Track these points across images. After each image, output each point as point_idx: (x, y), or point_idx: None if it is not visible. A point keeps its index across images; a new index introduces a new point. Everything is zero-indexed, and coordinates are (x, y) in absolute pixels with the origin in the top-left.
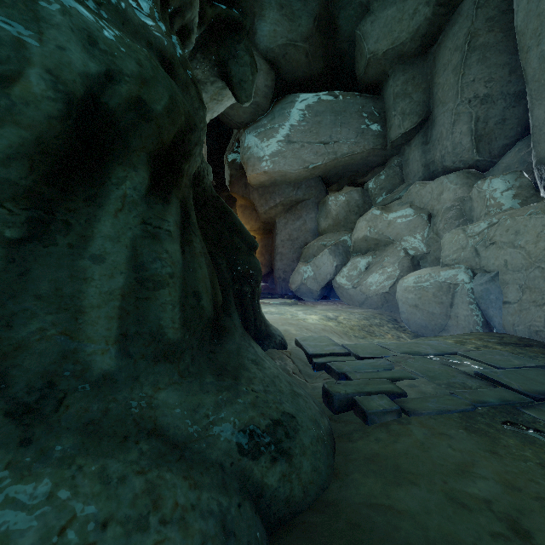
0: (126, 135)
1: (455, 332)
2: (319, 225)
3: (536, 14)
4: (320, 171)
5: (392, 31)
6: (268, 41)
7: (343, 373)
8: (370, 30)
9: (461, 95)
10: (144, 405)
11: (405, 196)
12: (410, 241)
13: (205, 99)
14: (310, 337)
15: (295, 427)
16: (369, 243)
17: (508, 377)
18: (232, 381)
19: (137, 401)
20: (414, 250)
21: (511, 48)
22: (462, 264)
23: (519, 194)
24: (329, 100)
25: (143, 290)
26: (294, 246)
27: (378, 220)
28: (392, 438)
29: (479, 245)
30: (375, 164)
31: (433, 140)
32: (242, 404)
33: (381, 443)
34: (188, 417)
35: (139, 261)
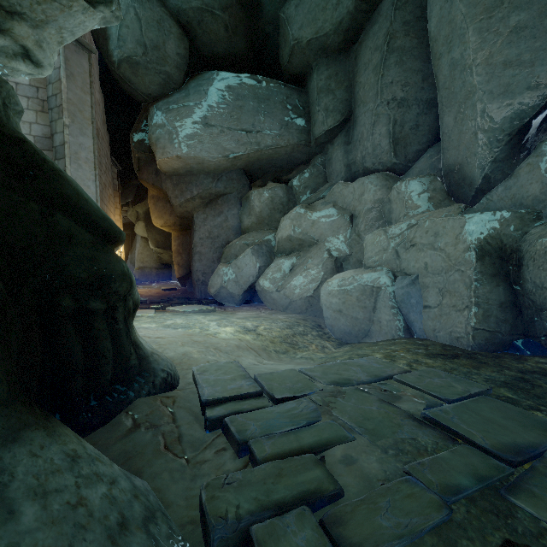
0: None
1: (378, 338)
2: (242, 222)
3: (447, 21)
4: (243, 163)
5: (317, 19)
6: None
7: (245, 442)
8: (295, 14)
9: (380, 96)
10: None
11: (329, 195)
12: (334, 242)
13: None
14: (213, 365)
15: None
16: (293, 243)
17: (464, 421)
18: None
19: None
20: (337, 252)
21: (424, 56)
22: (384, 266)
23: (433, 197)
24: (252, 84)
25: None
26: (214, 245)
27: (302, 219)
28: None
29: (399, 247)
30: (300, 162)
31: (355, 140)
32: None
33: None
34: None
35: None
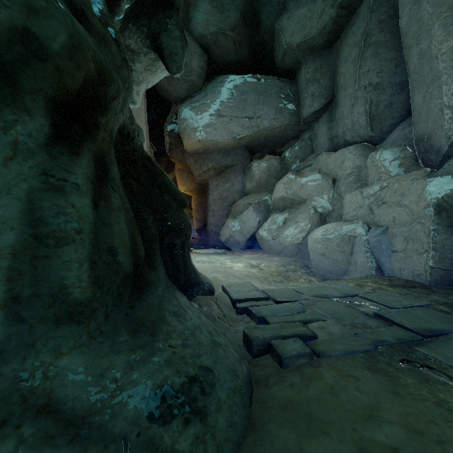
0: (14, 73)
1: (354, 276)
2: (245, 186)
3: (416, 19)
4: (246, 141)
5: (305, 27)
6: (201, 28)
7: (262, 317)
8: (287, 25)
9: (358, 82)
10: (38, 376)
11: (315, 163)
12: (319, 201)
13: (140, 69)
14: (235, 283)
15: (211, 381)
16: (285, 202)
17: (401, 317)
18: (148, 338)
19: (30, 372)
20: (321, 208)
21: (397, 47)
22: (360, 220)
23: (403, 163)
24: (253, 81)
25: (42, 248)
26: (224, 204)
27: (293, 183)
28: (305, 383)
29: (373, 204)
30: (291, 137)
31: (337, 118)
32: (156, 362)
33: (295, 388)
34: (93, 384)
35: (37, 215)
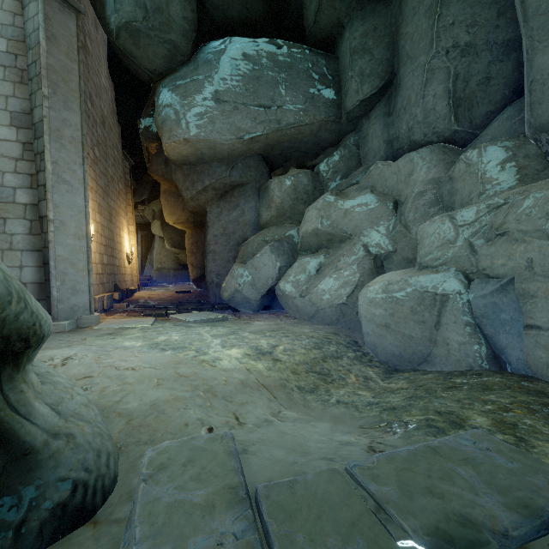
0: None
1: (443, 366)
2: (260, 216)
3: None
4: (261, 146)
5: None
6: None
7: None
8: None
9: (436, 44)
10: None
11: (365, 179)
12: (372, 236)
13: None
14: (183, 448)
15: None
16: (320, 238)
17: None
18: None
19: None
20: (377, 248)
21: None
22: (451, 265)
23: (526, 166)
24: (271, 50)
25: None
26: (229, 243)
27: (332, 209)
28: None
29: (475, 238)
30: (328, 144)
31: (398, 109)
32: None
33: None
34: None
35: None
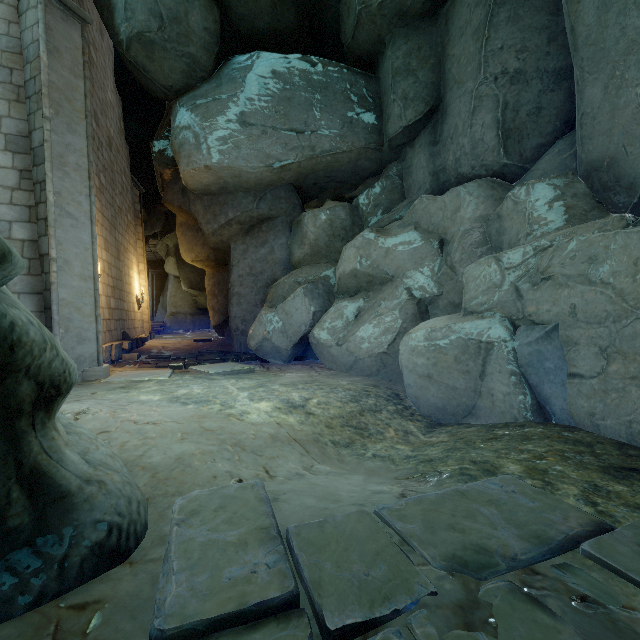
0: None
1: (488, 419)
2: (292, 254)
3: None
4: (292, 175)
5: None
6: None
7: None
8: None
9: (484, 69)
10: None
11: (408, 214)
12: (416, 278)
13: None
14: (214, 496)
15: None
16: (359, 280)
17: None
18: None
19: None
20: (421, 291)
21: (550, 6)
22: (496, 311)
23: (574, 206)
24: (304, 67)
25: None
26: (257, 284)
27: (372, 247)
28: None
29: (521, 282)
30: (368, 173)
31: (445, 137)
32: None
33: None
34: None
35: None
